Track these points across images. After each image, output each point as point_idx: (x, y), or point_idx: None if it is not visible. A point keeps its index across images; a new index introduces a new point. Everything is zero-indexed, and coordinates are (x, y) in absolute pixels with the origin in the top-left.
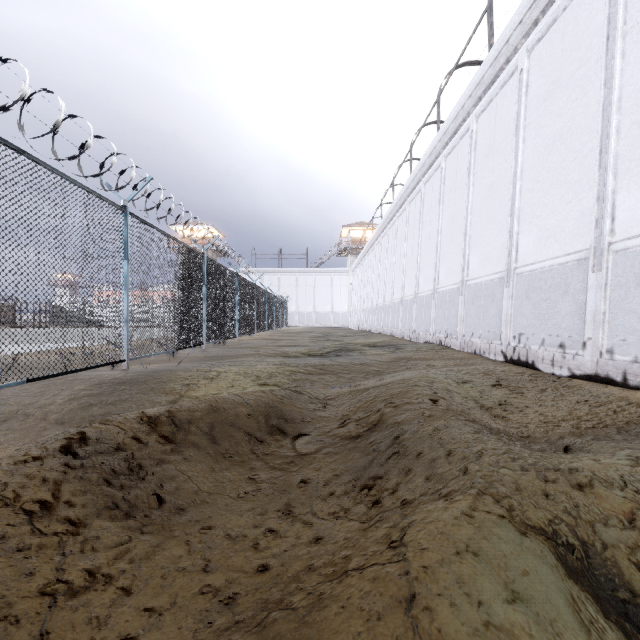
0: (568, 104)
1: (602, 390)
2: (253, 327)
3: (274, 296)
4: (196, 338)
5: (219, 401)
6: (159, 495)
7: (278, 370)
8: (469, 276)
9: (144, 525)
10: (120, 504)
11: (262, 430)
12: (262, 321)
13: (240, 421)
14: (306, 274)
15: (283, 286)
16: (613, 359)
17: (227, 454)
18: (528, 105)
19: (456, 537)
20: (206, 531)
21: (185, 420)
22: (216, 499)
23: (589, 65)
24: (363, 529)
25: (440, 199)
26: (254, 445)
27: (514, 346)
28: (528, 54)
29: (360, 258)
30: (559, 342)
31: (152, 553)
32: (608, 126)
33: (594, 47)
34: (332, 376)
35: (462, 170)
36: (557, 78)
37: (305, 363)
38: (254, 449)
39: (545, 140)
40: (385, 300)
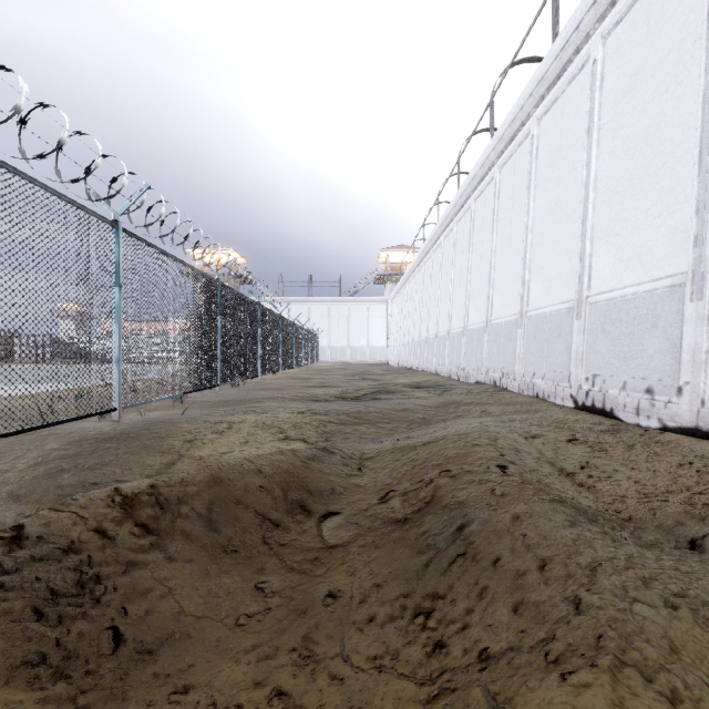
0: (656, 97)
1: (708, 449)
2: (278, 364)
3: (303, 328)
4: (209, 379)
5: (223, 469)
6: (117, 629)
7: (304, 419)
8: (529, 306)
9: (83, 691)
10: (50, 654)
11: (279, 508)
12: (289, 357)
13: (250, 497)
14: (339, 304)
15: (313, 317)
16: None
17: (229, 546)
18: (603, 102)
19: None
20: (180, 698)
21: (174, 499)
22: (204, 630)
23: (683, 48)
24: (422, 702)
25: (494, 217)
26: (267, 531)
27: (587, 390)
28: (603, 41)
29: (400, 286)
30: (646, 386)
31: None
32: None
33: (690, 26)
34: (369, 426)
35: (520, 182)
36: (641, 67)
37: (337, 410)
38: (267, 537)
39: (625, 142)
40: (429, 333)
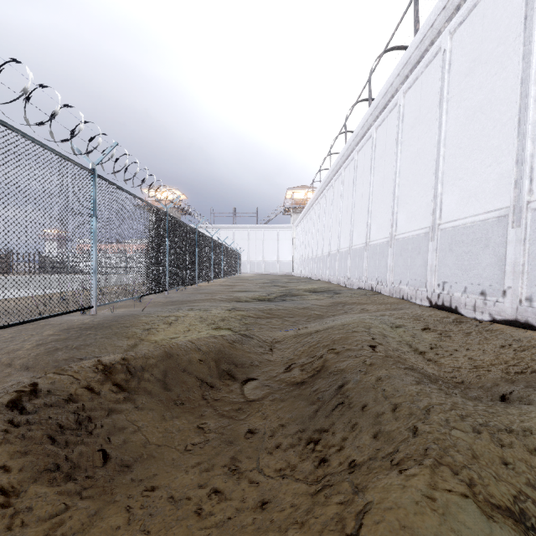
0: (488, 78)
1: (523, 335)
2: (211, 275)
3: (229, 248)
4: (160, 285)
5: (173, 348)
6: (105, 451)
7: (230, 314)
8: (397, 231)
9: (85, 488)
10: (62, 465)
11: (213, 375)
12: (218, 269)
13: (192, 367)
14: (256, 229)
15: (237, 240)
16: (532, 306)
17: (178, 401)
18: (451, 81)
19: (421, 533)
20: (149, 493)
21: (139, 367)
22: (163, 453)
23: (508, 43)
24: (310, 494)
25: (371, 165)
26: (205, 390)
27: (438, 293)
28: (450, 36)
29: (302, 216)
30: (480, 290)
31: (88, 524)
32: (526, 96)
33: (512, 27)
34: (278, 320)
35: (391, 139)
36: (477, 56)
37: (254, 308)
38: (205, 395)
39: (466, 111)
40: (323, 252)
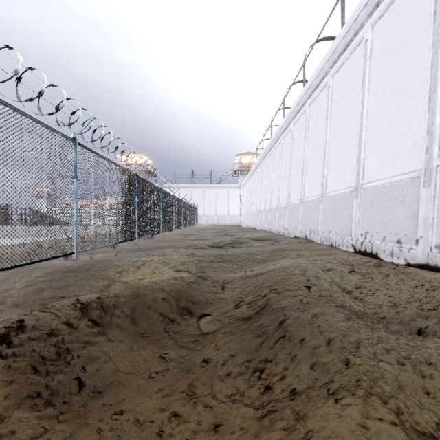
0: (403, 63)
1: (433, 276)
2: (173, 226)
3: (188, 204)
4: (130, 235)
5: (140, 288)
6: (80, 379)
7: (189, 259)
8: (327, 190)
9: (62, 413)
10: (42, 392)
11: (174, 311)
12: (179, 221)
13: (156, 304)
14: (210, 188)
15: (194, 197)
16: None
17: (144, 333)
18: (372, 65)
19: None
20: (117, 417)
21: (112, 305)
22: (130, 380)
23: (420, 33)
24: (257, 418)
25: (305, 135)
26: (167, 324)
27: (361, 241)
28: (371, 28)
29: (248, 177)
30: (397, 239)
31: None
32: (435, 78)
33: (424, 19)
34: (228, 263)
35: (321, 114)
36: (394, 44)
37: (209, 253)
38: (167, 328)
39: (385, 90)
40: (266, 207)
